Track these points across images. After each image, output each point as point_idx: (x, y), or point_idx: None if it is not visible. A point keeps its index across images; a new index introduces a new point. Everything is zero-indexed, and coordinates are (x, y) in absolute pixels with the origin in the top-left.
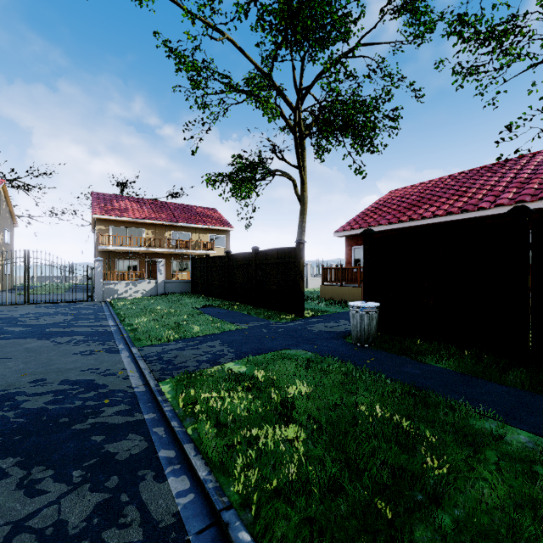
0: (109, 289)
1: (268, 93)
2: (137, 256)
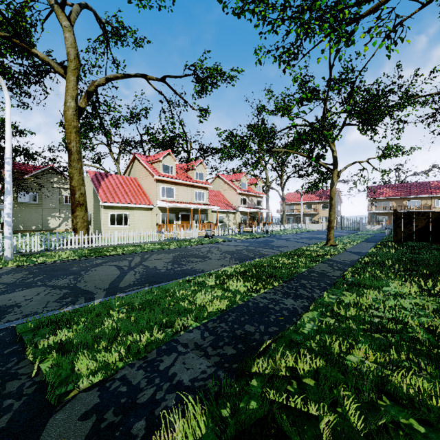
0: (364, 227)
1: None
2: (387, 214)
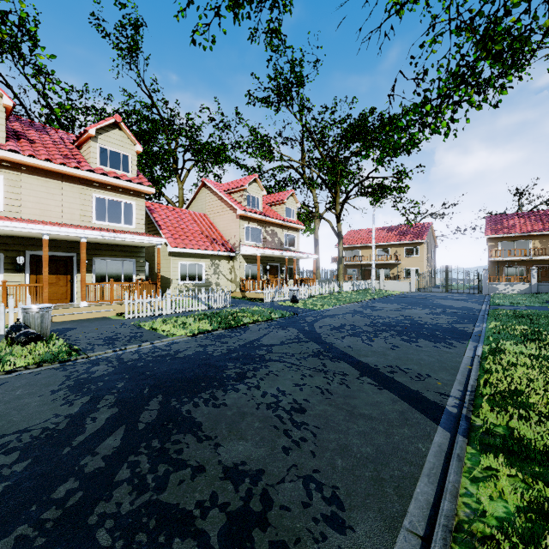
0: (492, 287)
1: None
2: (523, 263)
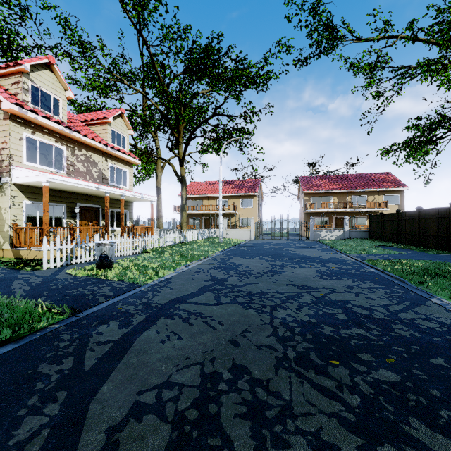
0: (317, 234)
1: (444, 67)
2: (327, 215)
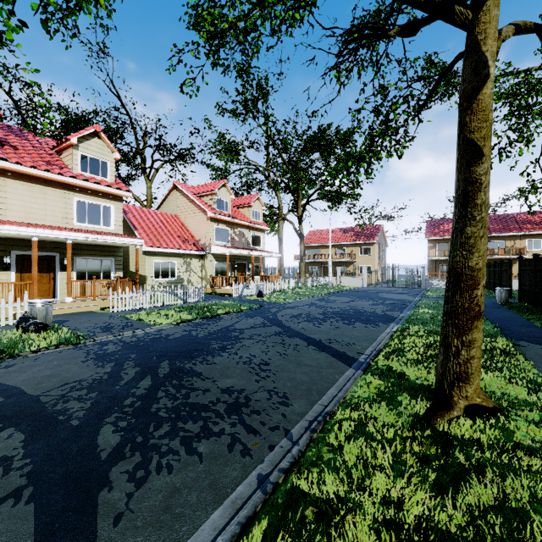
0: (428, 283)
1: None
2: None
